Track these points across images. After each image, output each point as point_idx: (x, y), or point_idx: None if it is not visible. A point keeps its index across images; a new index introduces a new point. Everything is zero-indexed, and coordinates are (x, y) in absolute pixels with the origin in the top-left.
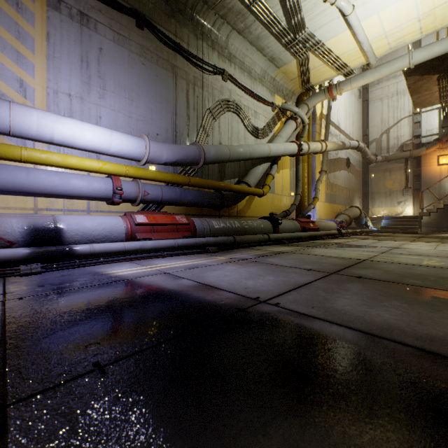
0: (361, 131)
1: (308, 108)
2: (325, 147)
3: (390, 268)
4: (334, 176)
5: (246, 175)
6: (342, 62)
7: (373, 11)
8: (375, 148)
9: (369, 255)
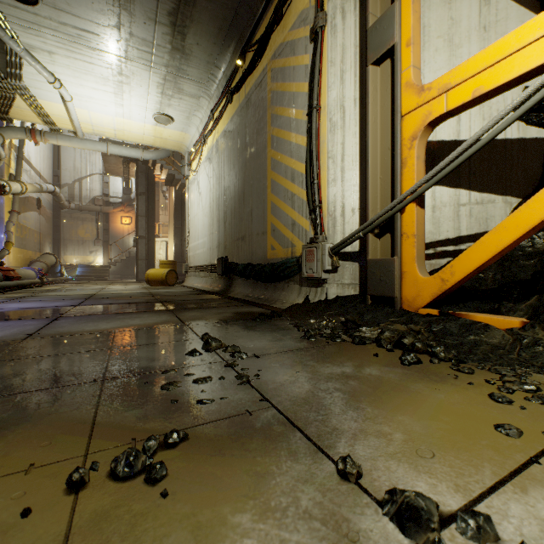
0: (52, 170)
1: (4, 140)
2: (25, 189)
3: (112, 295)
4: (25, 217)
5: None
6: (53, 121)
7: (86, 108)
8: (68, 193)
9: (95, 292)
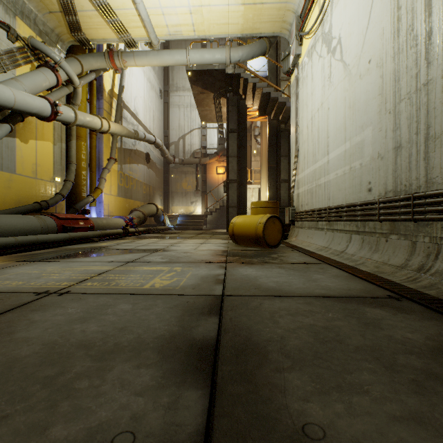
0: (163, 131)
1: (82, 67)
2: (108, 126)
3: (47, 324)
4: (131, 169)
5: None
6: (120, 21)
7: None
8: (175, 150)
9: (92, 274)
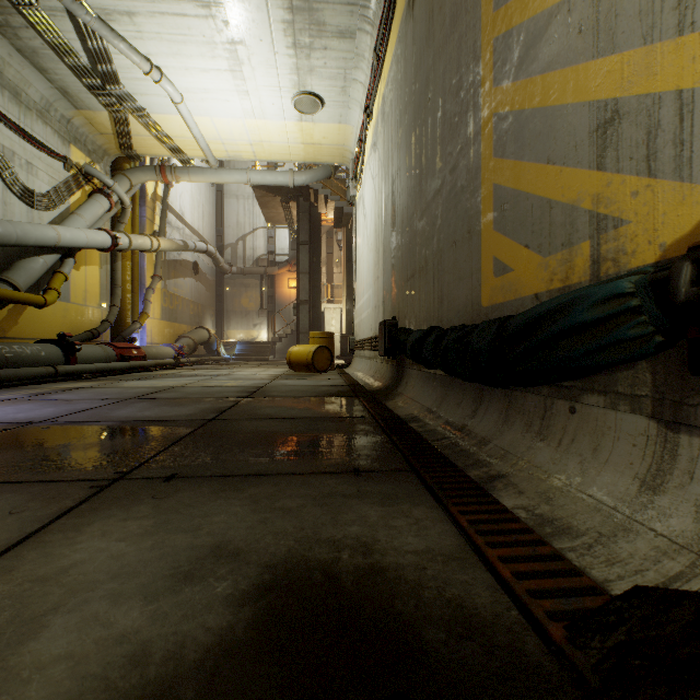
0: (215, 229)
1: (131, 183)
2: (157, 245)
3: (191, 390)
4: (176, 284)
5: (10, 268)
6: (177, 146)
7: (206, 113)
8: (231, 255)
9: (187, 383)
